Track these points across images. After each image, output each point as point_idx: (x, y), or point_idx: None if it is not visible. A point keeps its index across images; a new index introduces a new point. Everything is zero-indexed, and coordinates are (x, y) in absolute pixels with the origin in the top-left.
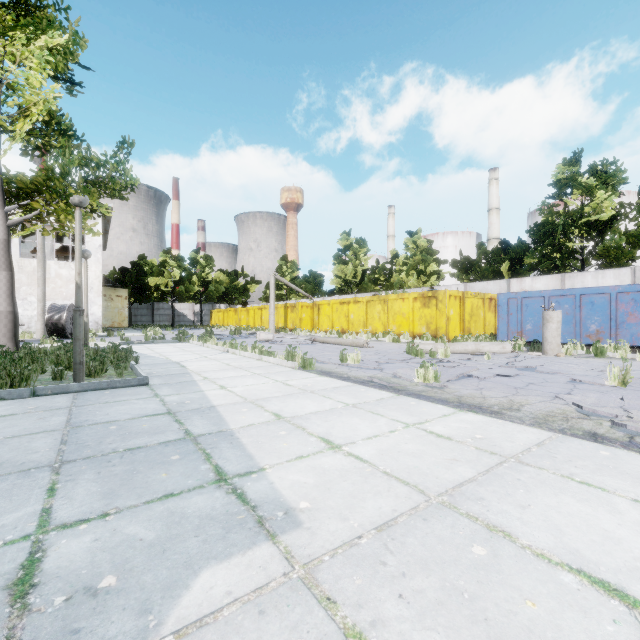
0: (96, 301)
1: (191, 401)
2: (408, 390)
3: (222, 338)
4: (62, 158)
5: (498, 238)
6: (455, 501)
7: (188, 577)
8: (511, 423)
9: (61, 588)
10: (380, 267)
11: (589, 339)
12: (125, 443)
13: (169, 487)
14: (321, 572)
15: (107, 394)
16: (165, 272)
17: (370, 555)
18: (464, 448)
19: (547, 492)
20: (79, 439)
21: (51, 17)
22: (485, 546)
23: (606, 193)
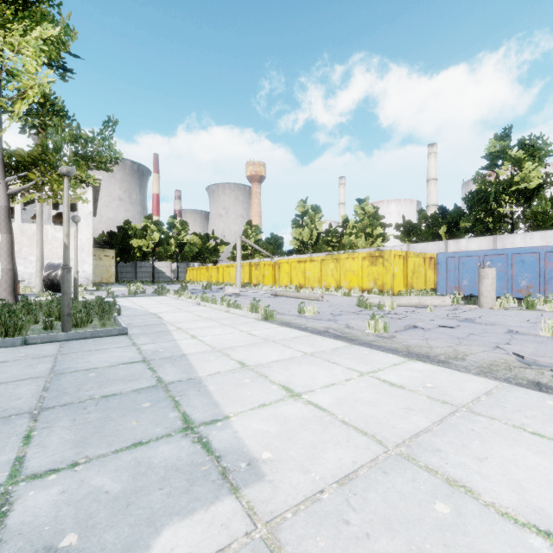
0: (87, 260)
1: (164, 350)
2: (360, 340)
3: (195, 292)
4: (55, 135)
5: (436, 205)
6: (413, 452)
7: (150, 536)
8: (458, 372)
9: (21, 547)
10: (333, 230)
11: (520, 293)
12: (101, 390)
13: (138, 435)
14: (284, 532)
15: (90, 343)
16: (146, 235)
17: (333, 512)
18: (417, 397)
19: (502, 443)
20: (60, 386)
21: (45, 12)
22: (448, 503)
23: (533, 164)
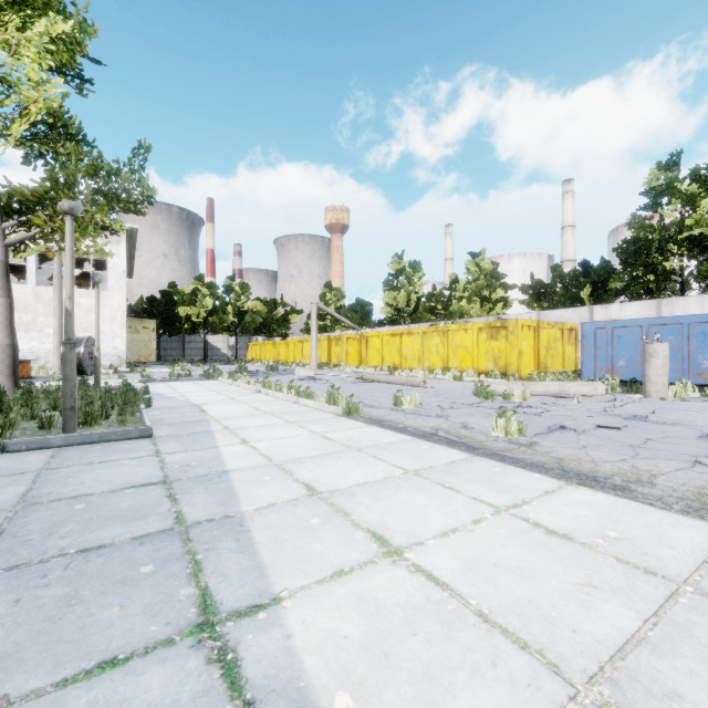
0: (119, 333)
1: (199, 463)
2: (486, 448)
3: (256, 375)
4: (68, 166)
5: (573, 260)
6: (627, 701)
7: None
8: (652, 508)
9: None
10: (437, 294)
11: (701, 378)
12: (83, 537)
13: (114, 641)
14: None
15: (96, 450)
16: (197, 301)
17: None
18: (598, 559)
19: None
20: (22, 528)
21: (55, 1)
22: None
23: None
